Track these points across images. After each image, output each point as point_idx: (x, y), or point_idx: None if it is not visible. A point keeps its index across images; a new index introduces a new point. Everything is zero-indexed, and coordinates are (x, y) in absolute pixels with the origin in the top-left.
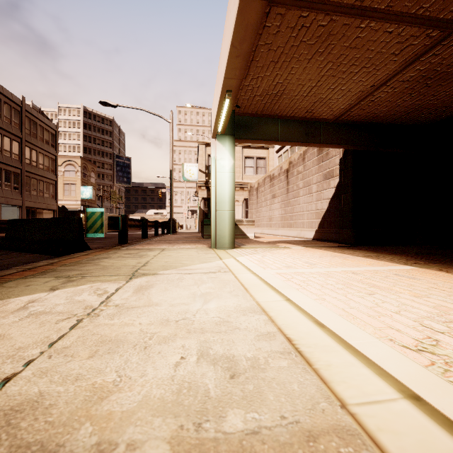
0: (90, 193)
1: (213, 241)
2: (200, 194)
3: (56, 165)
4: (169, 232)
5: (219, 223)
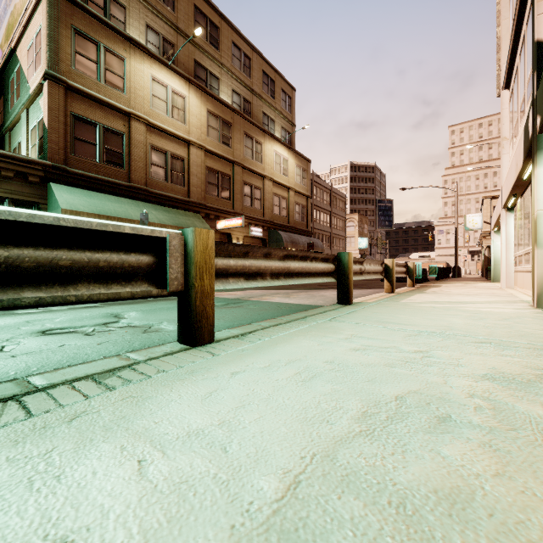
0: (365, 243)
1: (492, 279)
2: (484, 243)
3: (345, 224)
4: (454, 276)
5: (495, 270)
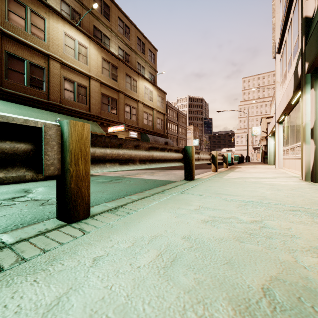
0: (197, 142)
1: (268, 163)
2: (262, 143)
3: (186, 131)
4: (246, 161)
5: (270, 158)
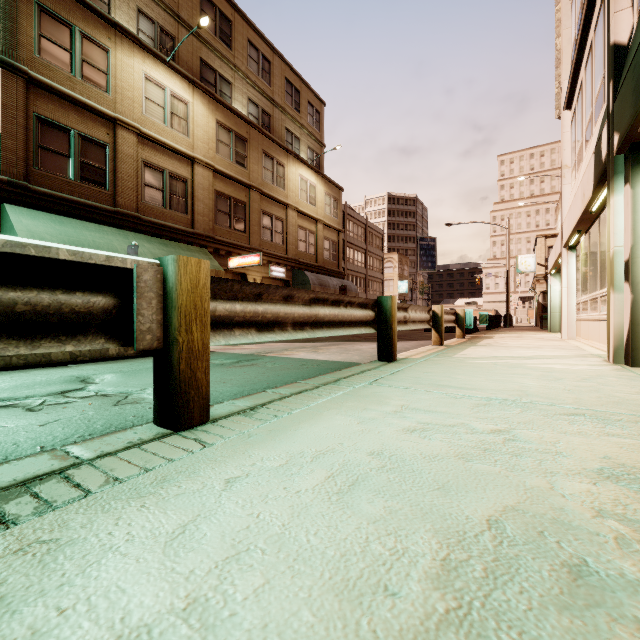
0: (406, 287)
1: (549, 329)
2: (538, 288)
3: (383, 265)
4: (506, 325)
5: (552, 319)
